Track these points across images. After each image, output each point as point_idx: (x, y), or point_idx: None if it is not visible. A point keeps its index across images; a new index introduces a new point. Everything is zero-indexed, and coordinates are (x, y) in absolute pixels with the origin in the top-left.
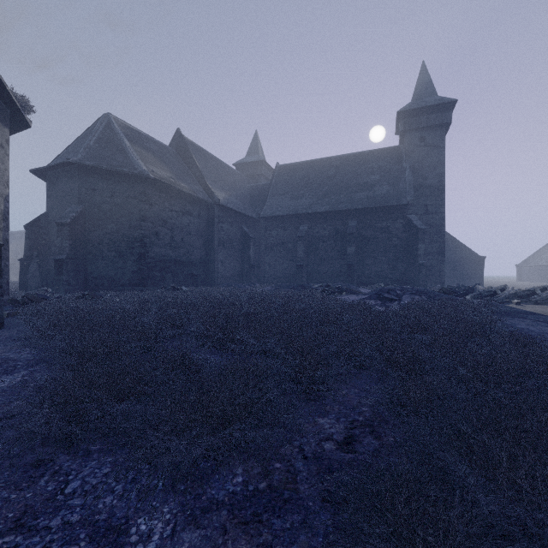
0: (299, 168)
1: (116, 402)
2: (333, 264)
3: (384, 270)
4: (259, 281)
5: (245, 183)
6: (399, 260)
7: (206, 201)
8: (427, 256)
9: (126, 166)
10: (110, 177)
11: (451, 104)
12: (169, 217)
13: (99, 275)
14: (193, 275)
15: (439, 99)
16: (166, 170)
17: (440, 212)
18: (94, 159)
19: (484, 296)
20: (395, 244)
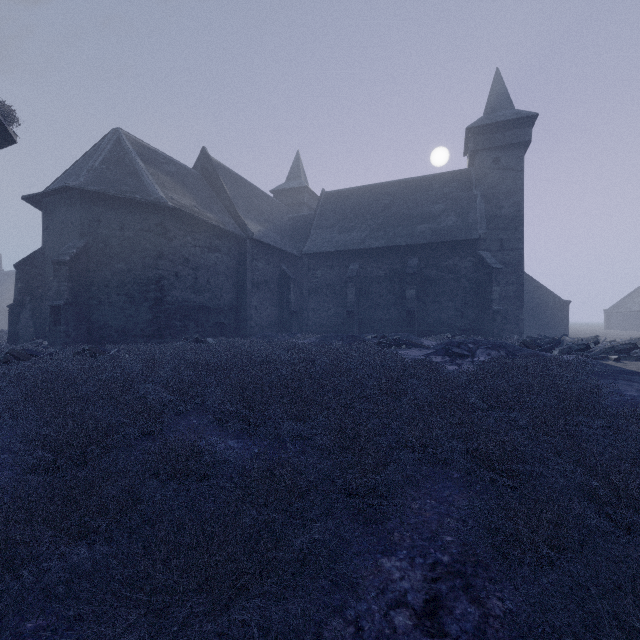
0: (348, 195)
1: (73, 543)
2: (390, 310)
3: (450, 317)
4: (302, 330)
5: (284, 213)
6: (469, 306)
7: (238, 235)
8: (502, 301)
9: (139, 192)
10: (119, 205)
11: (531, 119)
12: (192, 254)
13: (106, 324)
14: (222, 323)
15: (517, 113)
16: (188, 198)
17: (518, 248)
18: (100, 184)
19: (574, 350)
20: (464, 286)
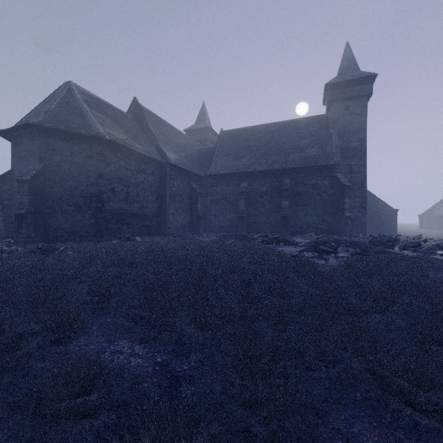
0: (240, 133)
1: None
2: (270, 216)
3: (314, 221)
4: (206, 230)
5: (194, 146)
6: (327, 213)
7: (159, 161)
8: (351, 209)
9: (84, 128)
10: (68, 138)
11: (372, 78)
12: (125, 175)
13: (59, 227)
14: (148, 226)
15: (362, 73)
16: (122, 133)
17: (362, 171)
18: (54, 122)
19: (408, 247)
20: (323, 199)
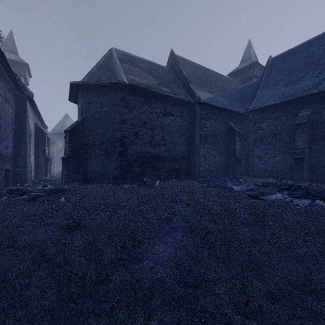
0: (297, 51)
1: None
2: None
3: None
4: (248, 173)
5: (236, 86)
6: None
7: (189, 102)
8: None
9: (109, 79)
10: (99, 91)
11: None
12: (149, 119)
13: (93, 170)
14: (177, 168)
15: None
16: (150, 79)
17: None
18: (90, 80)
19: None
20: None
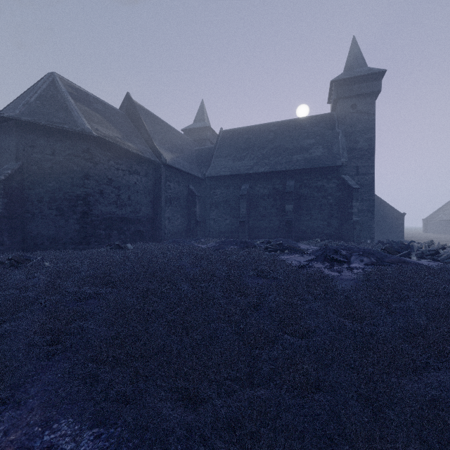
0: (241, 132)
1: None
2: (272, 220)
3: (319, 226)
4: (205, 235)
5: (192, 146)
6: (334, 217)
7: (154, 161)
8: (358, 213)
9: (67, 123)
10: (50, 134)
11: (381, 74)
12: (115, 176)
13: (39, 234)
14: (141, 231)
15: (369, 70)
16: (113, 130)
17: (370, 173)
18: (33, 115)
19: (424, 255)
20: (330, 202)
